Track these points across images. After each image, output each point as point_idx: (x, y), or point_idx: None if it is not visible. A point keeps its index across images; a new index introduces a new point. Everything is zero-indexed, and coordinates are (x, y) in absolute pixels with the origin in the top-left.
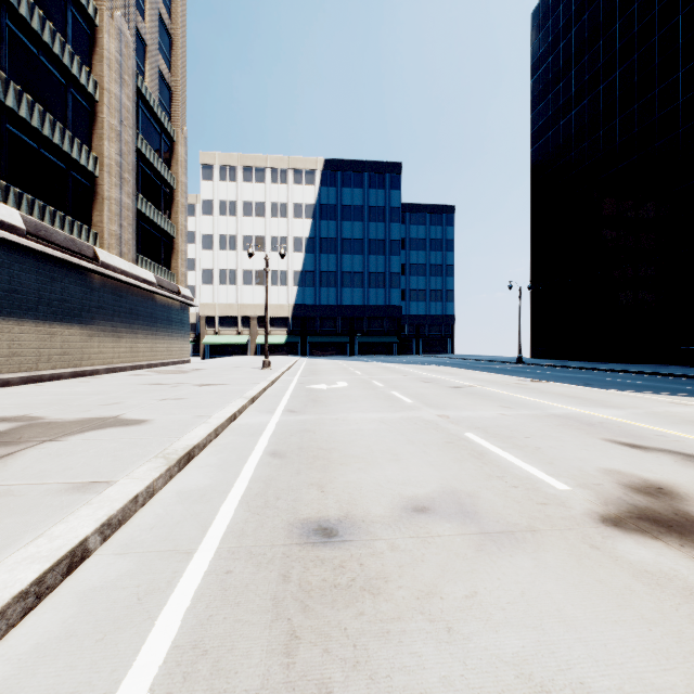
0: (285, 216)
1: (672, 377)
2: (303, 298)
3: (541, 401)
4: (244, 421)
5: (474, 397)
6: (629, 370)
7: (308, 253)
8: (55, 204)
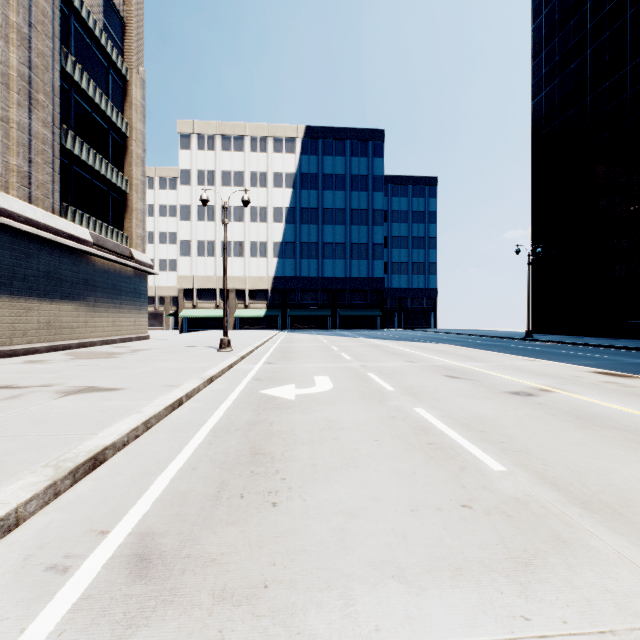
0: (265, 185)
1: None
2: (283, 270)
3: None
4: None
5: (620, 438)
6: None
7: (288, 223)
8: None
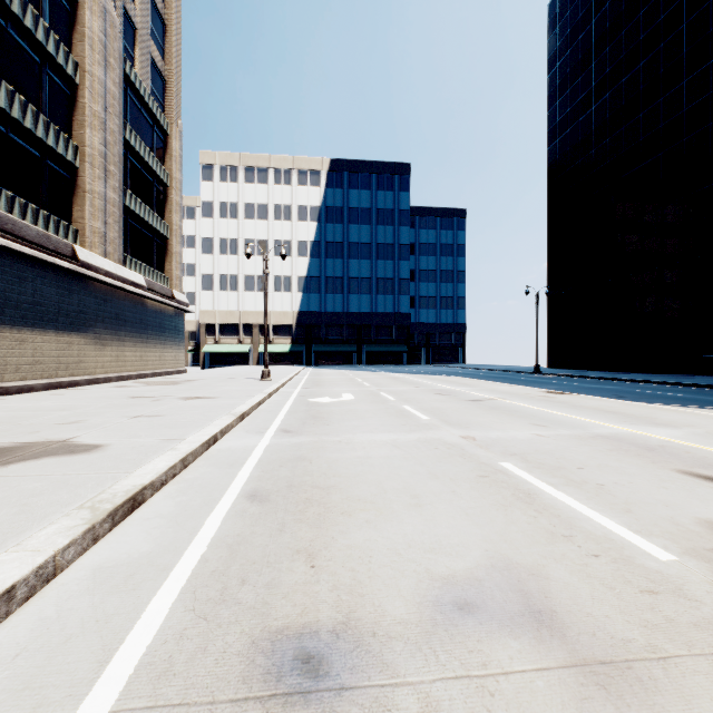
0: (289, 219)
1: (709, 389)
2: (307, 305)
3: (578, 418)
4: (226, 445)
5: (499, 412)
6: (659, 380)
7: (313, 257)
8: (28, 196)
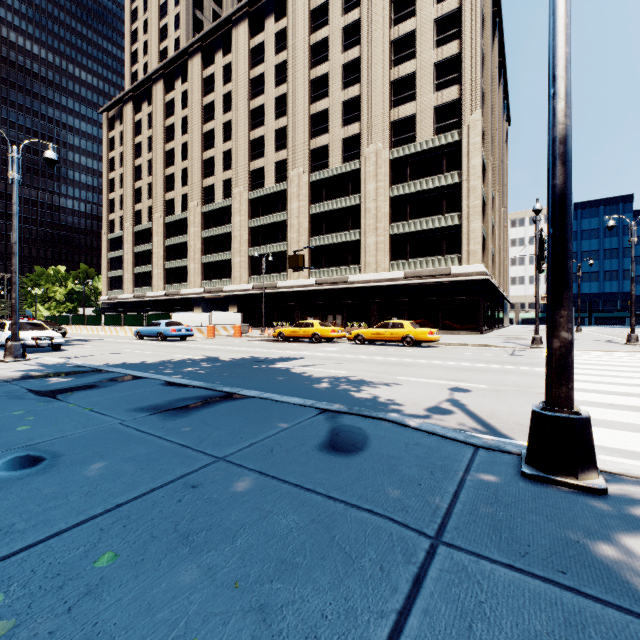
0: None
1: None
2: None
3: None
4: None
5: None
6: None
7: None
8: None
